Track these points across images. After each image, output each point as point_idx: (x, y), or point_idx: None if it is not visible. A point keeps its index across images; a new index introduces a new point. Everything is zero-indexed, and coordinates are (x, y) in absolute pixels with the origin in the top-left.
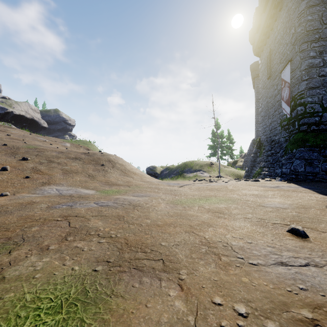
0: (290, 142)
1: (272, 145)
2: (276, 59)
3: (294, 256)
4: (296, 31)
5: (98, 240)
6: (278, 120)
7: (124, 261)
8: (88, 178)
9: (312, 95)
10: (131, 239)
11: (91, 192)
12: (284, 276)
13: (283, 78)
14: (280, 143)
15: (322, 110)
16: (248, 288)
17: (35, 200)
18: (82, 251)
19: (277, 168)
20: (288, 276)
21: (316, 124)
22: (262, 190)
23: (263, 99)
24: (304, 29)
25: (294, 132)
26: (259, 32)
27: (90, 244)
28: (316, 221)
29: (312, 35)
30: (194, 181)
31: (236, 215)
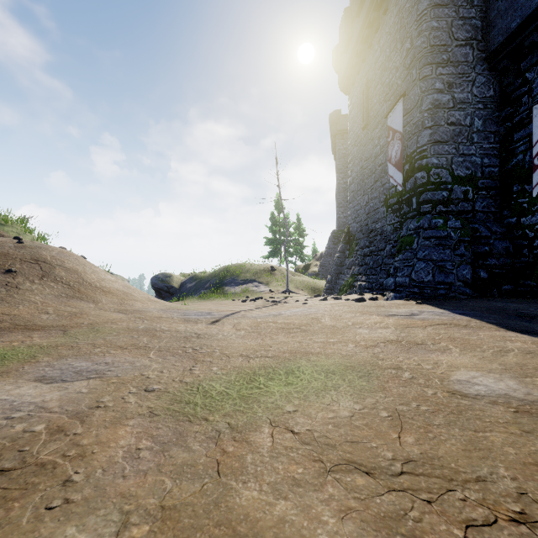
0: (406, 232)
1: (371, 238)
2: (378, 94)
3: None
4: (413, 46)
5: None
6: (381, 196)
7: None
8: None
9: (439, 154)
10: None
11: None
12: None
13: (391, 126)
14: (384, 234)
15: (451, 179)
16: None
17: None
18: None
19: (382, 276)
20: None
21: (444, 202)
22: (398, 325)
23: (355, 163)
24: (427, 42)
25: (409, 214)
26: (350, 51)
27: None
28: None
29: (438, 54)
30: (243, 301)
31: (449, 492)
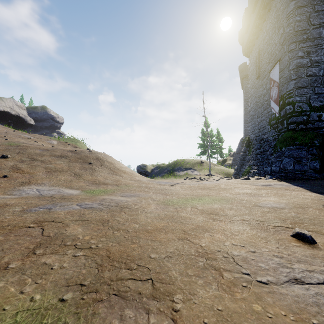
0: (279, 141)
1: (261, 144)
2: (265, 59)
3: (308, 269)
4: (284, 32)
5: (74, 253)
6: (267, 119)
7: (103, 283)
8: (74, 177)
9: (301, 95)
10: (114, 251)
11: (75, 193)
12: (304, 299)
13: (272, 78)
14: (269, 141)
15: (309, 109)
16: (263, 322)
17: (9, 202)
18: (50, 270)
19: (266, 166)
20: (309, 299)
21: (304, 123)
22: (255, 188)
23: (252, 98)
24: (293, 29)
25: (282, 130)
26: (248, 32)
27: (63, 259)
28: (318, 223)
29: (300, 35)
30: (185, 179)
31: (233, 217)
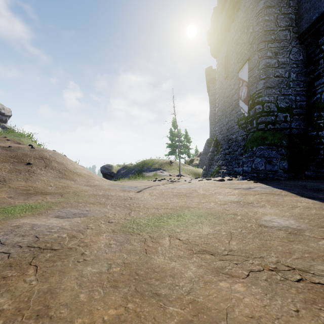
0: (250, 140)
1: (229, 144)
2: (233, 59)
3: None
4: (254, 31)
5: None
6: (235, 119)
7: None
8: None
9: (269, 95)
10: None
11: None
12: None
13: (241, 78)
14: (237, 141)
15: (277, 109)
16: None
17: None
18: None
19: (235, 166)
20: None
21: (272, 123)
22: (240, 194)
23: (220, 99)
24: (262, 28)
25: (252, 130)
26: (217, 33)
27: None
28: None
29: (269, 35)
30: (154, 181)
31: (246, 261)
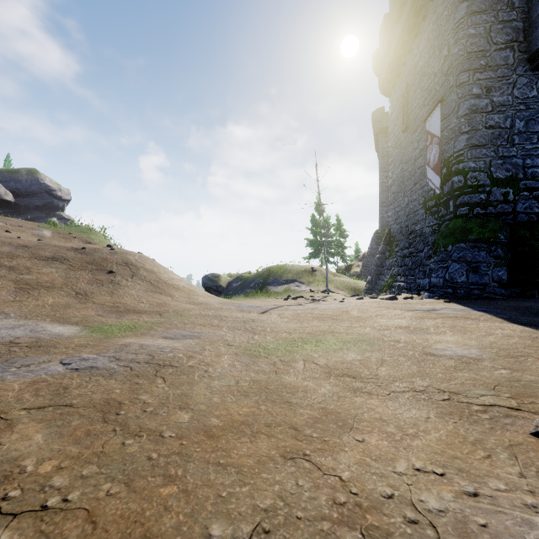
0: (442, 234)
1: (411, 240)
2: (417, 98)
3: None
4: (450, 53)
5: None
6: (420, 198)
7: None
8: (74, 299)
9: (476, 158)
10: (108, 518)
11: (68, 332)
12: None
13: (430, 130)
14: (423, 236)
15: (490, 182)
16: None
17: None
18: None
19: (420, 276)
20: None
21: (482, 205)
22: (413, 317)
23: (395, 165)
24: (464, 49)
25: (447, 217)
26: (390, 55)
27: None
28: None
29: (476, 60)
30: (285, 299)
31: (392, 384)
